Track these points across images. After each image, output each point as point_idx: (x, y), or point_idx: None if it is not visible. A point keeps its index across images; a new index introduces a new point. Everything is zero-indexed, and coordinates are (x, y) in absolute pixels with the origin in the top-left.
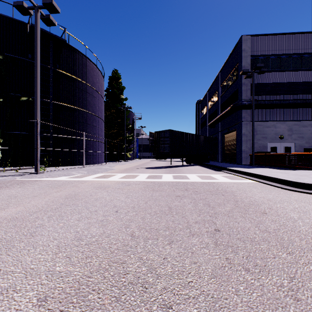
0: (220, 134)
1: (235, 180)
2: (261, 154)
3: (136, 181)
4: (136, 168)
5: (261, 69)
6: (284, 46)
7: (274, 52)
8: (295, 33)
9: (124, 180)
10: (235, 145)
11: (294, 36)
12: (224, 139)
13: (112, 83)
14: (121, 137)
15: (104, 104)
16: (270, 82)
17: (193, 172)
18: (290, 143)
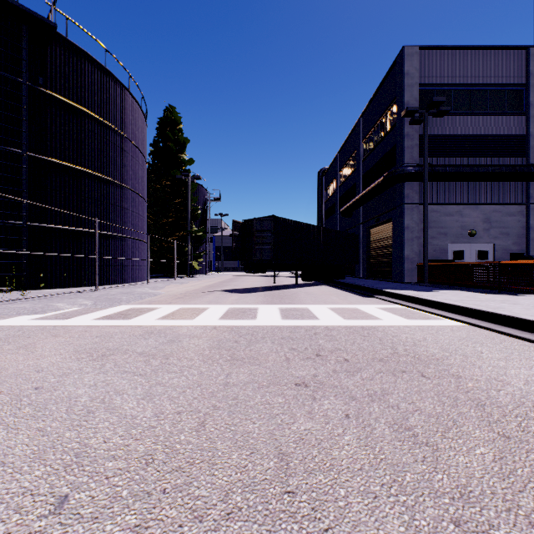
0: (362, 228)
1: (416, 321)
2: (440, 264)
3: (196, 327)
4: (205, 291)
5: (440, 108)
6: (477, 70)
7: (459, 81)
8: (496, 48)
9: (167, 324)
10: (390, 247)
11: (493, 53)
12: (370, 237)
13: (165, 131)
14: (181, 232)
15: (150, 170)
16: (452, 134)
17: (321, 301)
18: (487, 244)
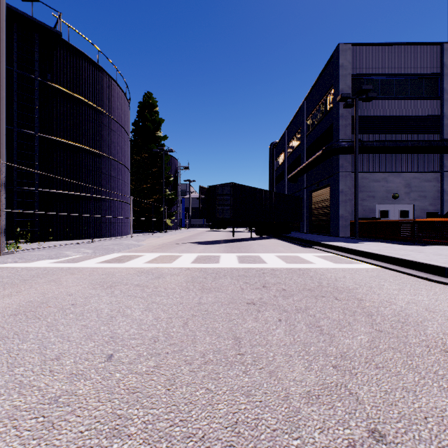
0: (305, 191)
1: (342, 264)
2: (368, 222)
3: (174, 268)
4: (178, 243)
5: (368, 94)
6: (399, 62)
7: (385, 71)
8: (415, 44)
9: (152, 267)
10: (328, 207)
11: (413, 48)
12: (312, 199)
13: (144, 113)
14: (157, 195)
15: (131, 144)
16: (379, 115)
17: (270, 250)
18: (408, 205)
